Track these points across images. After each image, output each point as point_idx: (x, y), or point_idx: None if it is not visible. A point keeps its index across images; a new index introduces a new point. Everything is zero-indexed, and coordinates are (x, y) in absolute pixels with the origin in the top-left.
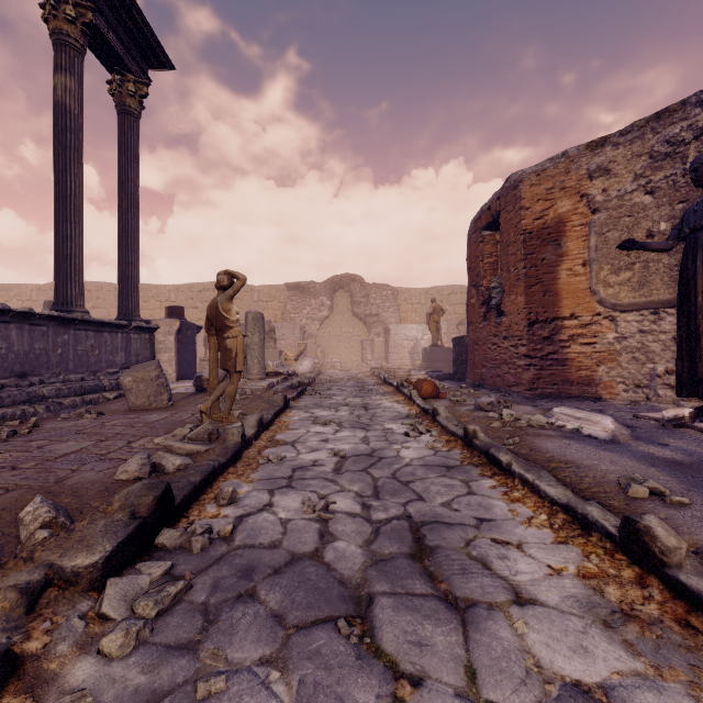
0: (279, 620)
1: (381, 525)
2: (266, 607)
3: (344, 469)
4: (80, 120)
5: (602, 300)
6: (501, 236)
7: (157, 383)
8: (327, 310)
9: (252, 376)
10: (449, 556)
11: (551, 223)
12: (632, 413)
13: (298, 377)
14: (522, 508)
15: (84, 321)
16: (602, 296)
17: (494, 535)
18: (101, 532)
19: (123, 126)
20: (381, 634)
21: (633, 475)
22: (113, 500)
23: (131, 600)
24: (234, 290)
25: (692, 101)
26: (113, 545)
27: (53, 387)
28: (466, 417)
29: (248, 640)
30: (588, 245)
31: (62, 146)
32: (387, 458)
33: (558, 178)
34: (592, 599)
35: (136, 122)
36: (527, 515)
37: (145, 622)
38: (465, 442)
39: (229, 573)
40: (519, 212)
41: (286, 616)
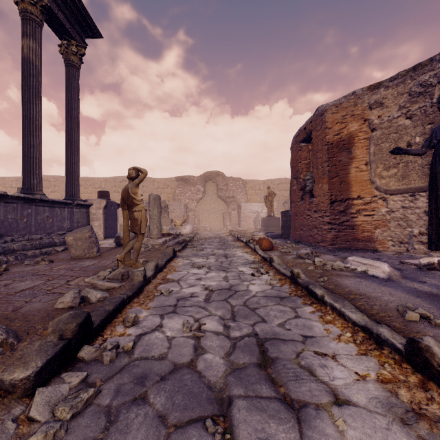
0: (163, 419)
1: (237, 341)
2: (153, 409)
3: (211, 299)
4: (39, 69)
5: (378, 187)
6: (312, 146)
7: (89, 241)
8: (202, 194)
9: (152, 236)
10: (285, 365)
11: (345, 138)
12: (398, 260)
13: (182, 236)
14: (333, 327)
15: (41, 200)
16: (378, 184)
17: (316, 348)
18: (36, 351)
19: (69, 74)
20: (238, 431)
21: (407, 304)
22: (48, 326)
23: (53, 404)
24: (139, 180)
25: (437, 58)
26: (43, 361)
27: (20, 243)
28: (291, 263)
29: (138, 438)
30: (369, 152)
31: (27, 86)
32: (240, 291)
33: (349, 109)
34: (390, 400)
35: (77, 71)
36: (337, 333)
37: (61, 424)
38: (291, 280)
39: (128, 380)
40: (324, 130)
41: (168, 417)
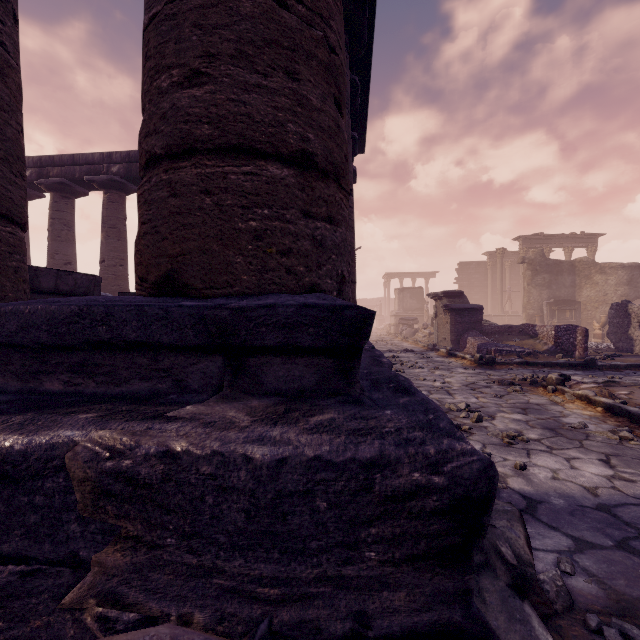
0: None
1: None
2: None
3: None
4: None
5: None
6: None
7: None
8: None
9: None
10: None
11: None
12: None
13: None
14: None
15: None
16: None
17: None
18: None
19: None
20: None
21: None
22: None
23: None
24: None
25: None
26: None
27: None
28: None
29: None
30: None
31: None
32: None
33: None
34: None
35: (592, 257)
36: None
37: None
38: None
39: None
40: None
41: None
